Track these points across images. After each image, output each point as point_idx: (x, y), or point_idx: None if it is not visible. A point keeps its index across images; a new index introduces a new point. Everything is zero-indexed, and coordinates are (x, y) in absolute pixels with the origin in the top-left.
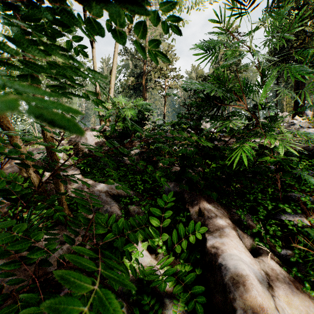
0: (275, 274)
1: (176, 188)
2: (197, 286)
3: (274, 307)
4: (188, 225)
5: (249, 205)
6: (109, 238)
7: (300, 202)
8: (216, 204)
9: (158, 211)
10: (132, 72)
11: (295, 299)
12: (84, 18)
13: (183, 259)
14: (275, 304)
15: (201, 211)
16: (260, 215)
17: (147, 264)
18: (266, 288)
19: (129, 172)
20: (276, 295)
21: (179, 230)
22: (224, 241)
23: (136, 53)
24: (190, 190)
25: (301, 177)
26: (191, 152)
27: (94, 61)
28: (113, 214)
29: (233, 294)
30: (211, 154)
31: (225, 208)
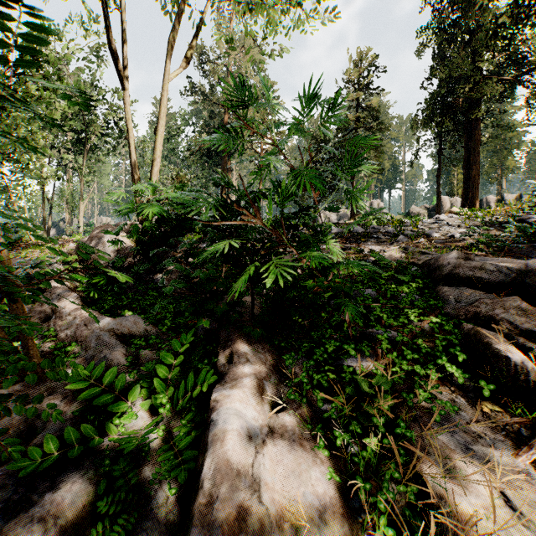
0: (283, 431)
1: (214, 323)
2: (190, 451)
3: (248, 464)
4: (199, 374)
5: (308, 346)
6: (88, 394)
7: (378, 341)
8: (265, 346)
9: (170, 356)
10: (205, 125)
11: (289, 456)
12: (108, 40)
13: (188, 419)
14: (254, 461)
15: (233, 355)
16: (312, 359)
17: (139, 428)
18: (255, 445)
19: (162, 299)
20: (265, 452)
21: (188, 381)
22: (232, 393)
23: (212, 92)
24: (219, 326)
25: (341, 308)
26: (206, 275)
27: (128, 111)
28: (112, 362)
29: (207, 452)
30: (253, 276)
31: (278, 351)
